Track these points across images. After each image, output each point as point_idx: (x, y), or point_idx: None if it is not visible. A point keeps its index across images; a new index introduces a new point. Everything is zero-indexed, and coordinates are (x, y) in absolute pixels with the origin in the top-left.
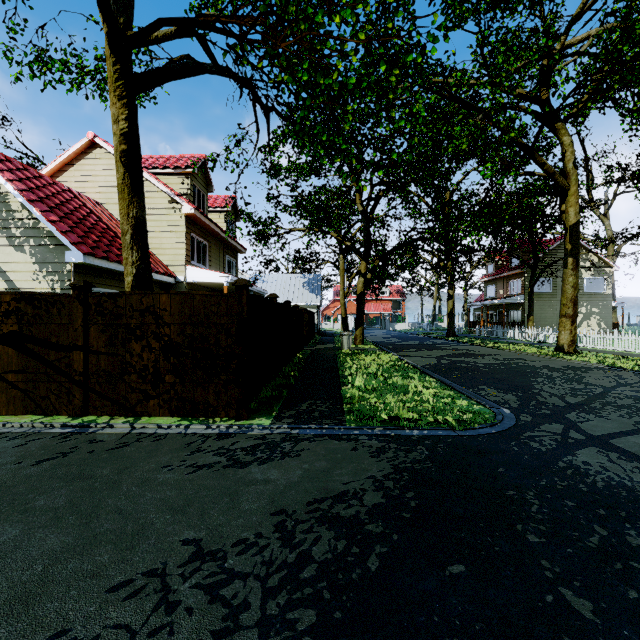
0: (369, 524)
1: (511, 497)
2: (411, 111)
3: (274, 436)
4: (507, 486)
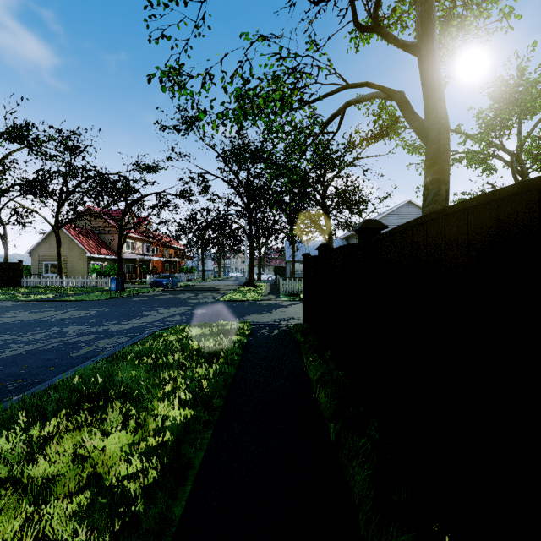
0: (255, 313)
1: (220, 315)
2: (184, 85)
3: (284, 322)
4: (217, 316)
